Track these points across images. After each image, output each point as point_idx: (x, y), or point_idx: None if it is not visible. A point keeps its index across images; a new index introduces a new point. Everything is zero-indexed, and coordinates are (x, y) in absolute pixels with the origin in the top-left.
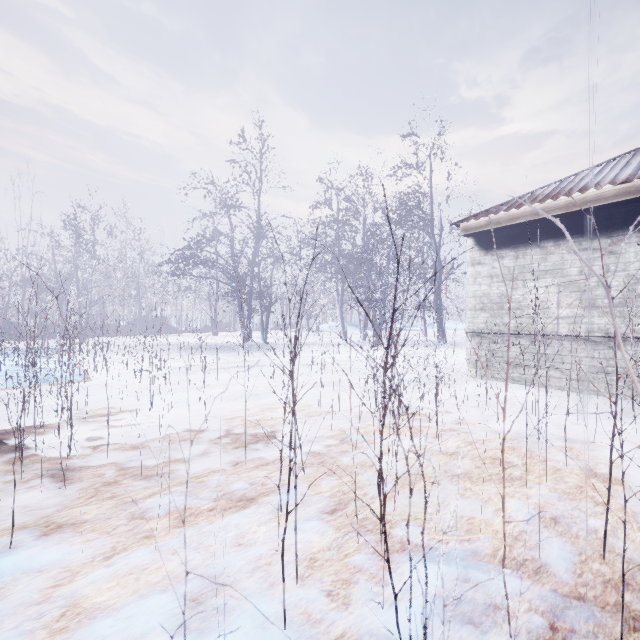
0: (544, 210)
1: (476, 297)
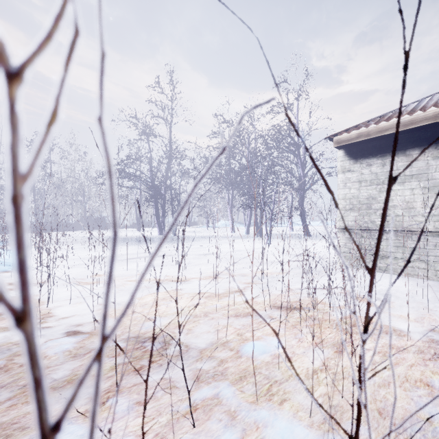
0: (412, 121)
1: (346, 199)
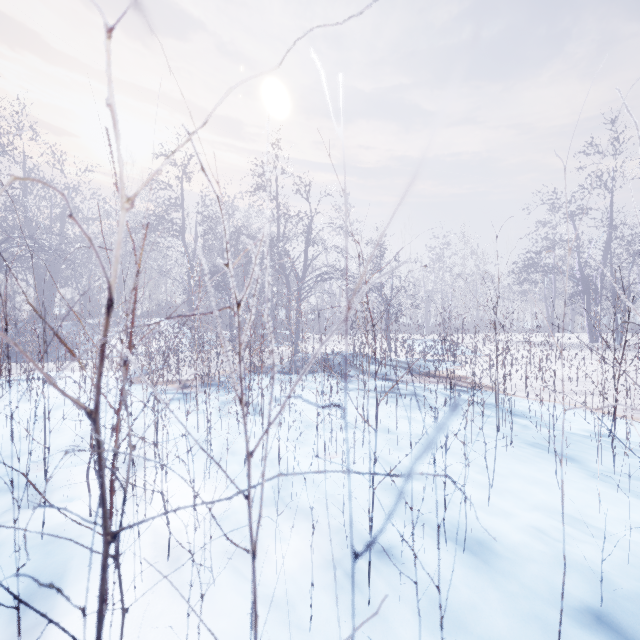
0: None
1: None
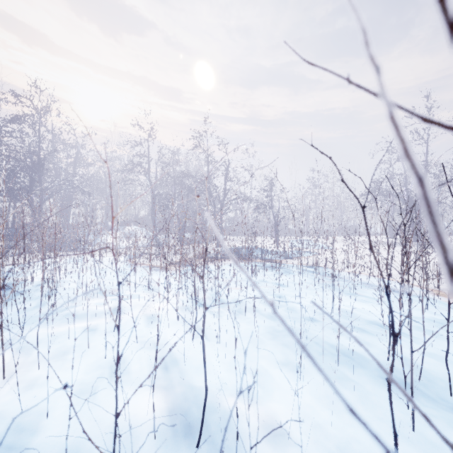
0: None
1: None
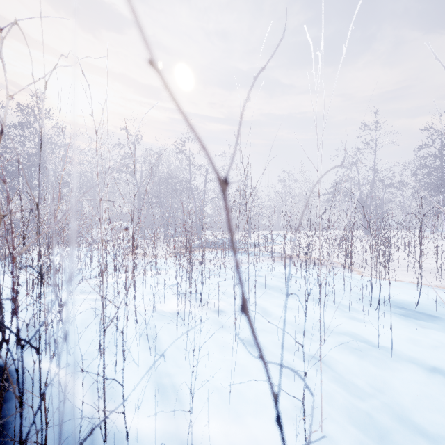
0: None
1: None
